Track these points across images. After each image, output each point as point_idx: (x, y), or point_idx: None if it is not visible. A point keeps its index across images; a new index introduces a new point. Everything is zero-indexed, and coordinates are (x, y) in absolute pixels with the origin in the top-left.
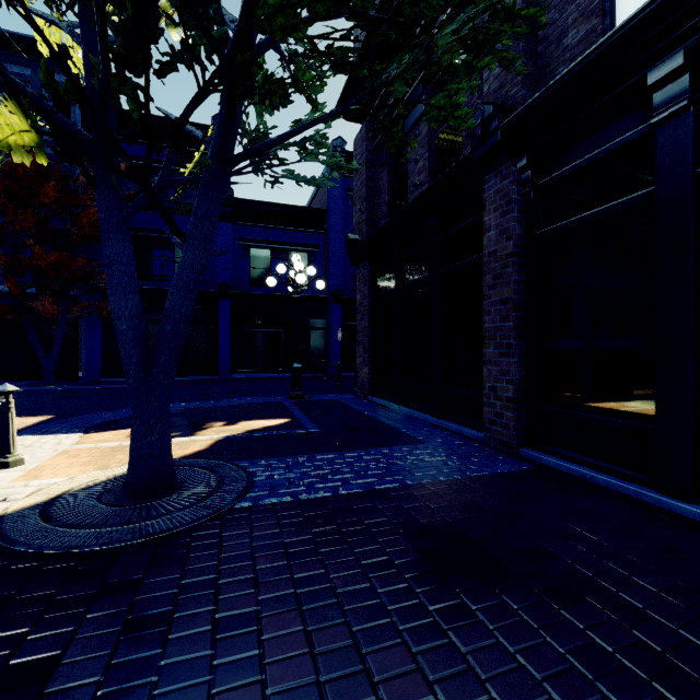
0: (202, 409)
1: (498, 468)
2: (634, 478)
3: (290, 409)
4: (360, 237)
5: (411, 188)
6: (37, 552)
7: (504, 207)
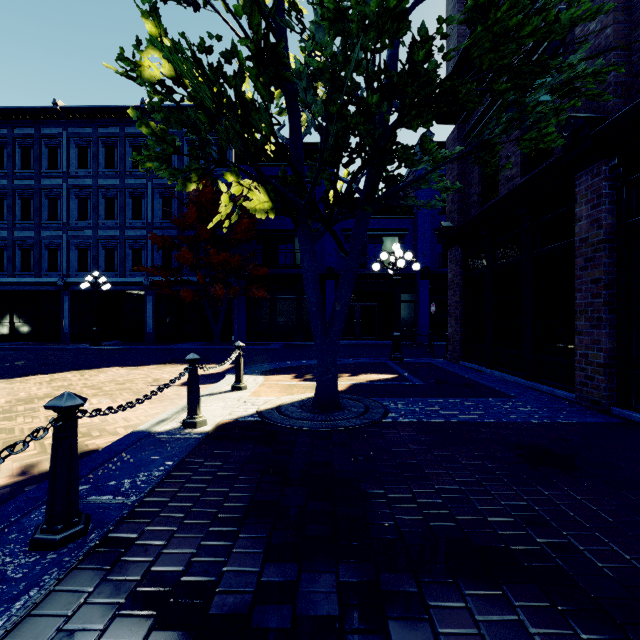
0: None
1: (586, 419)
2: None
3: (394, 368)
4: (452, 224)
5: (503, 181)
6: (290, 427)
7: (595, 200)
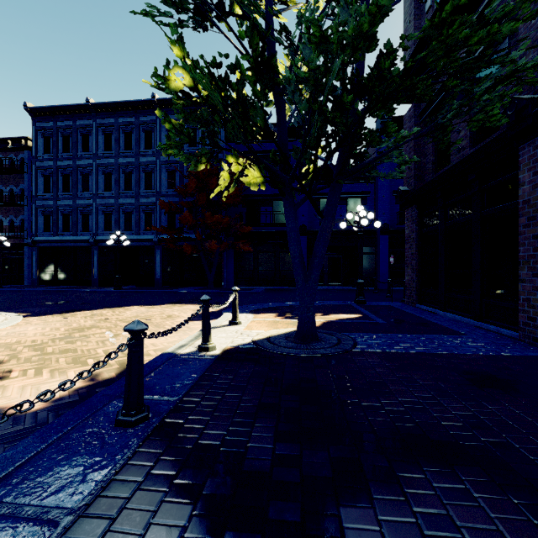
0: None
1: (528, 353)
2: None
3: (359, 309)
4: (408, 188)
5: (454, 151)
6: (280, 353)
7: (536, 168)
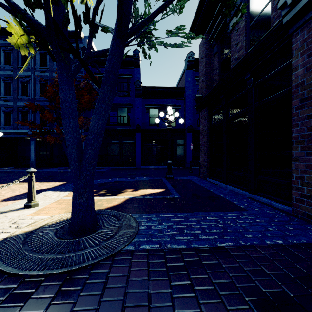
0: (125, 182)
1: None
2: None
3: (165, 184)
4: (202, 95)
5: (233, 61)
6: (3, 271)
7: (311, 49)
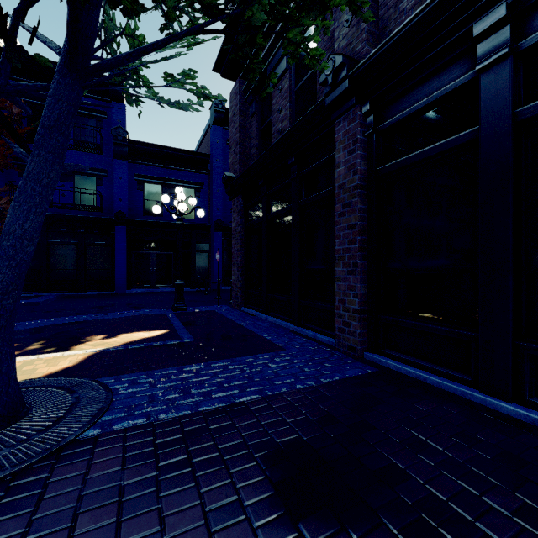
0: (90, 322)
1: (347, 373)
2: (461, 379)
3: (171, 320)
4: (234, 175)
5: (276, 134)
6: None
7: (352, 146)
